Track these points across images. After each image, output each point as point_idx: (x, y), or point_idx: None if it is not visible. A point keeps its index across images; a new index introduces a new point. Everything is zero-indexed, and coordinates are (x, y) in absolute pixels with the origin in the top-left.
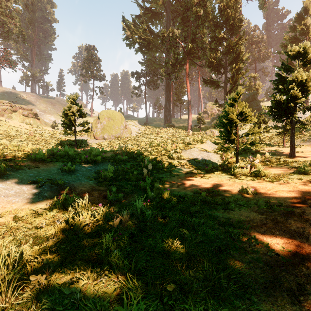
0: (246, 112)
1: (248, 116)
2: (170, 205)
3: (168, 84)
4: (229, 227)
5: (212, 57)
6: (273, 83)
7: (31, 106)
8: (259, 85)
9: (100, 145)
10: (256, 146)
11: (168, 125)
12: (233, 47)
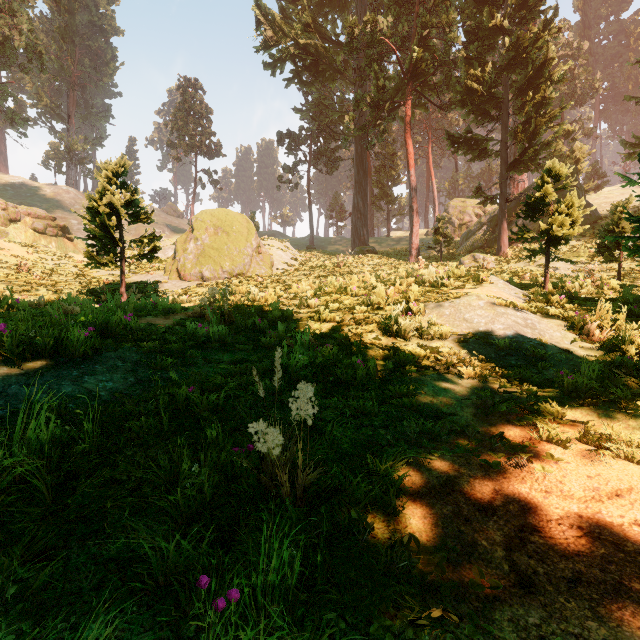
0: None
1: None
2: None
3: (362, 155)
4: None
5: (471, 77)
6: None
7: (62, 212)
8: (581, 153)
9: (188, 293)
10: None
11: (362, 250)
12: (529, 50)
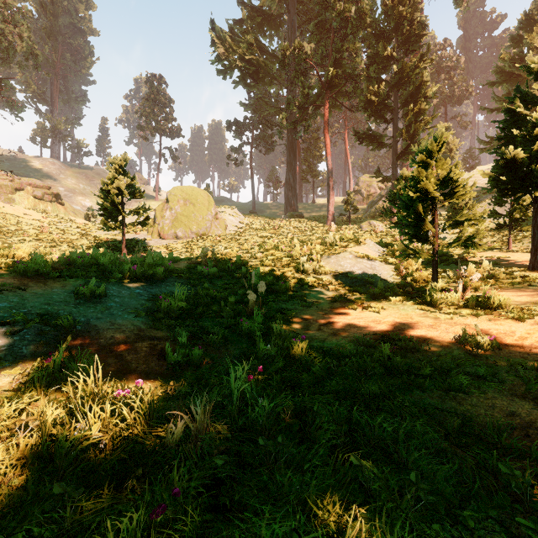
0: (455, 179)
1: (456, 187)
2: (311, 377)
3: (293, 142)
4: (483, 452)
5: (371, 91)
6: (497, 127)
7: (51, 181)
8: (454, 144)
9: (169, 248)
10: (478, 247)
11: (293, 215)
12: (410, 74)
